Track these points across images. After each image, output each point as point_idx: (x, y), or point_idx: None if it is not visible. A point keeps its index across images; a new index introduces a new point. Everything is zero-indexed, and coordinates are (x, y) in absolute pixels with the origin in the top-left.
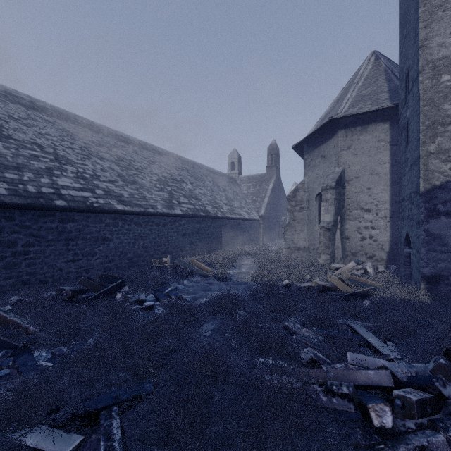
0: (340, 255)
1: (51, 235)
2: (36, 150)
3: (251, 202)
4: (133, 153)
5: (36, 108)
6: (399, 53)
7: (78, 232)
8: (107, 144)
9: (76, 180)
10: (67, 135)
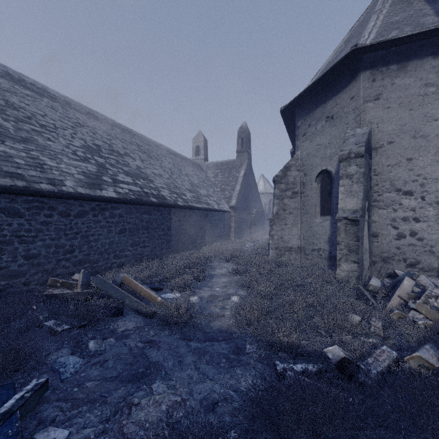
0: (367, 262)
1: None
2: None
3: (220, 191)
4: (47, 107)
5: None
6: None
7: None
8: None
9: None
10: None
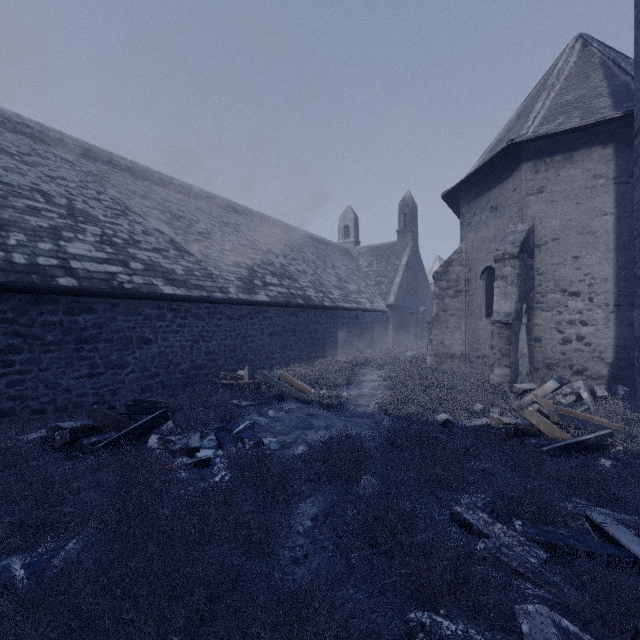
0: (526, 368)
1: (52, 335)
2: (39, 200)
3: (375, 285)
4: (196, 210)
5: (50, 141)
6: (636, 22)
7: (98, 329)
8: (156, 195)
9: (99, 246)
10: (93, 181)
